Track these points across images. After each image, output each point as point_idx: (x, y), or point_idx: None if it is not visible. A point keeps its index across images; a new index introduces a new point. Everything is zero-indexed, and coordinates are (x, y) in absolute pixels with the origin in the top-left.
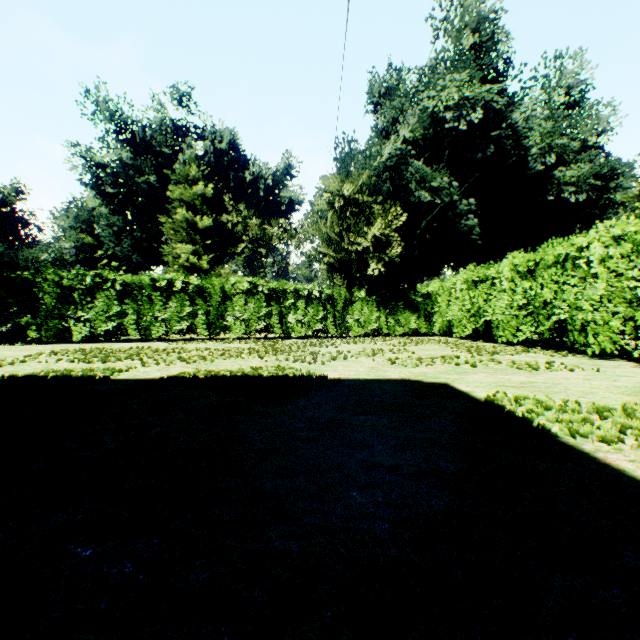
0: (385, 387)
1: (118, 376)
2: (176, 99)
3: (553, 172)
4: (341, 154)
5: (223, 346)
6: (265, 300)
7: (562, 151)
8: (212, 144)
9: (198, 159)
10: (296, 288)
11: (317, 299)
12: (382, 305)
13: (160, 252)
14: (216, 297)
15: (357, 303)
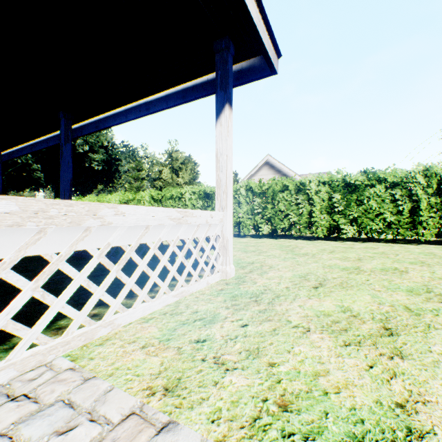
0: None
1: None
2: None
3: (88, 154)
4: None
5: None
6: None
7: (93, 145)
8: None
9: None
10: None
11: None
12: None
13: None
14: None
15: None
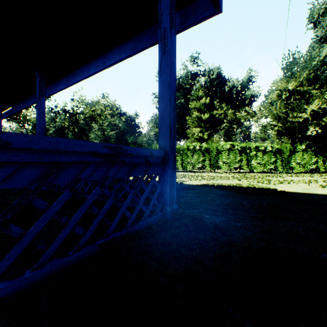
0: (313, 196)
1: (184, 183)
2: (192, 61)
3: None
4: (286, 63)
5: (218, 175)
6: (238, 153)
7: None
8: (208, 77)
9: (201, 86)
10: (256, 146)
11: (269, 151)
12: (319, 153)
13: (185, 133)
14: (213, 152)
15: (298, 153)
